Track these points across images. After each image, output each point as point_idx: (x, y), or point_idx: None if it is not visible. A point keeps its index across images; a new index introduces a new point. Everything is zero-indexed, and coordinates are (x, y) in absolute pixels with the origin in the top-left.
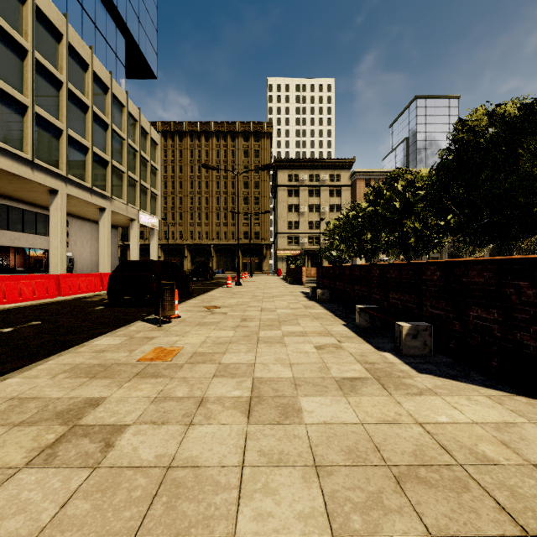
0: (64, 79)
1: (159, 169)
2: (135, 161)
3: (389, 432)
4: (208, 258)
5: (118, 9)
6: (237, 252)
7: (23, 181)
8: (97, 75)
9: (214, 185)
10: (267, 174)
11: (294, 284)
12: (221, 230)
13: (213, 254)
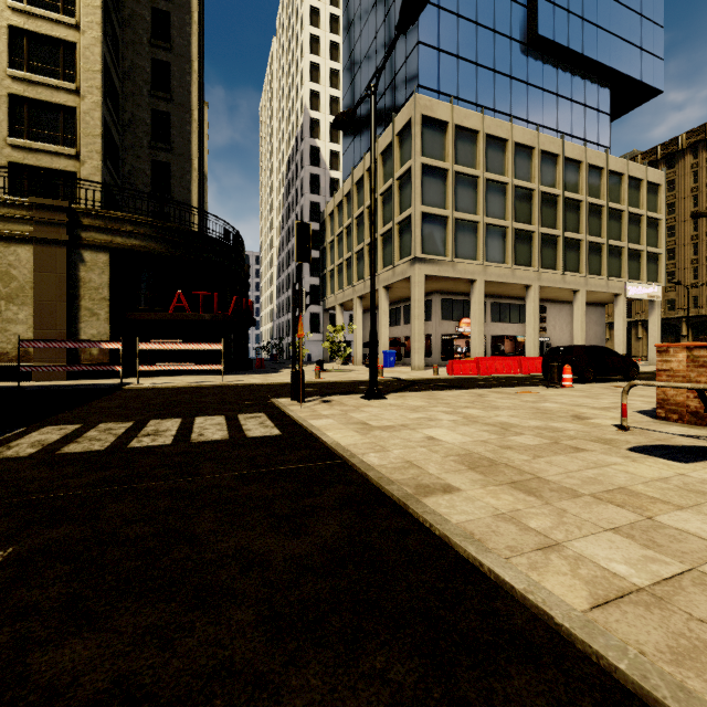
0: (535, 186)
1: (661, 218)
2: (620, 224)
3: (554, 408)
4: None
5: (598, 60)
6: None
7: (506, 285)
8: (568, 158)
9: None
10: None
11: None
12: None
13: None
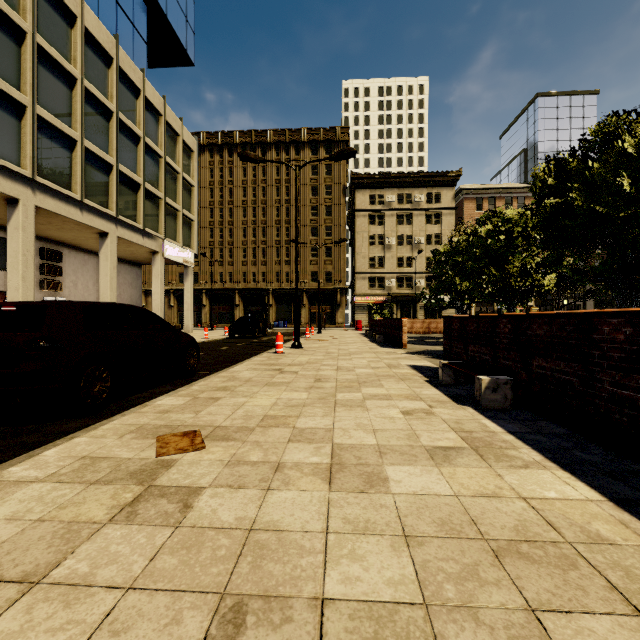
0: (28, 27)
1: (194, 186)
2: (158, 170)
3: None
4: (265, 306)
5: None
6: (302, 299)
7: None
8: (92, 35)
9: (273, 211)
10: (342, 195)
11: (386, 345)
12: (281, 270)
13: (272, 302)
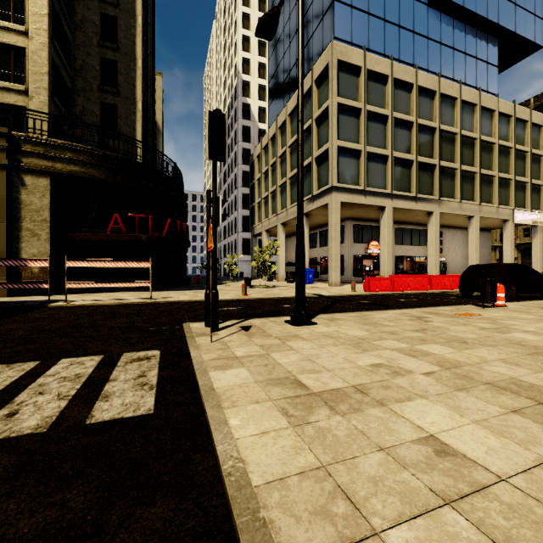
0: (437, 125)
1: None
2: (508, 159)
3: (541, 343)
4: None
5: (488, 18)
6: None
7: (410, 212)
8: (465, 101)
9: None
10: None
11: None
12: None
13: None
